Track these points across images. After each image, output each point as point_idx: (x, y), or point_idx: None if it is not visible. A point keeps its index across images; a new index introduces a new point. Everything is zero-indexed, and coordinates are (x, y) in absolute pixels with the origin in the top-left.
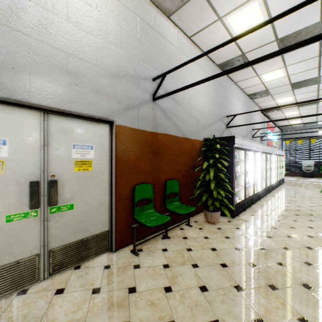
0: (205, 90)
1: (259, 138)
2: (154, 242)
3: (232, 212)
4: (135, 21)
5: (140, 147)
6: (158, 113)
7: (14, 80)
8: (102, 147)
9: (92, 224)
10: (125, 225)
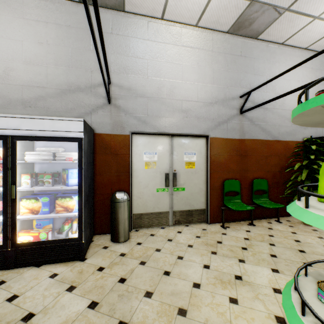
0: None
1: None
2: (240, 225)
3: None
4: (224, 59)
5: (228, 152)
6: (245, 123)
7: (160, 123)
8: (201, 153)
9: (195, 202)
10: (216, 208)
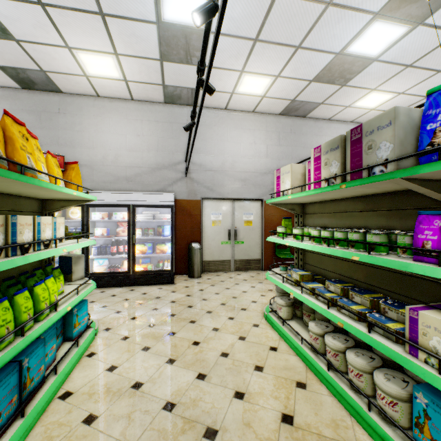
0: None
1: None
2: None
3: None
4: (277, 136)
5: (280, 212)
6: None
7: (224, 190)
8: (257, 213)
9: (252, 253)
10: (270, 258)
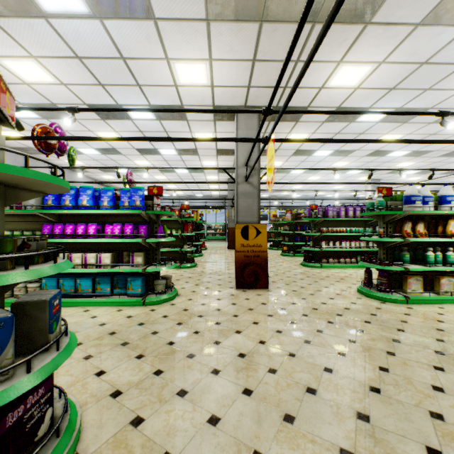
0: None
1: None
2: None
3: None
4: None
5: None
6: None
7: None
8: None
9: None
10: None
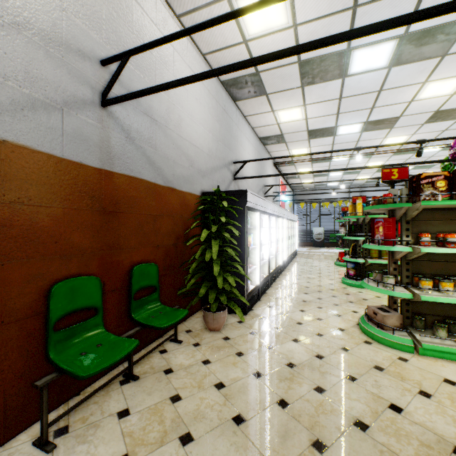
0: (204, 115)
1: (271, 198)
2: (101, 397)
3: (244, 306)
4: None
5: (67, 198)
6: (114, 134)
7: None
8: None
9: None
10: (20, 381)
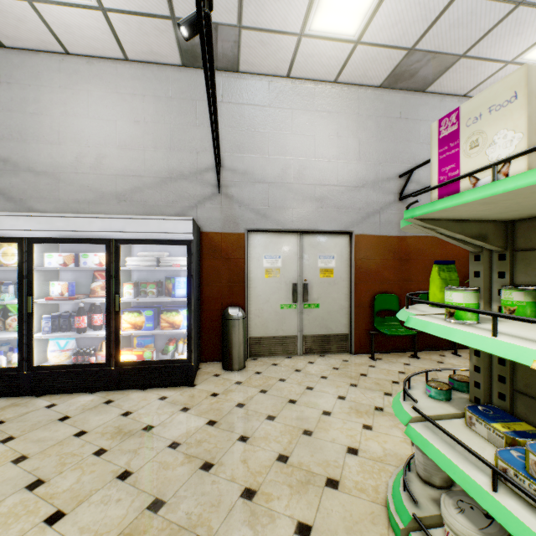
0: None
1: None
2: (397, 357)
3: None
4: (376, 124)
5: (381, 254)
6: None
7: (285, 216)
8: (342, 256)
9: (334, 324)
10: (364, 332)
